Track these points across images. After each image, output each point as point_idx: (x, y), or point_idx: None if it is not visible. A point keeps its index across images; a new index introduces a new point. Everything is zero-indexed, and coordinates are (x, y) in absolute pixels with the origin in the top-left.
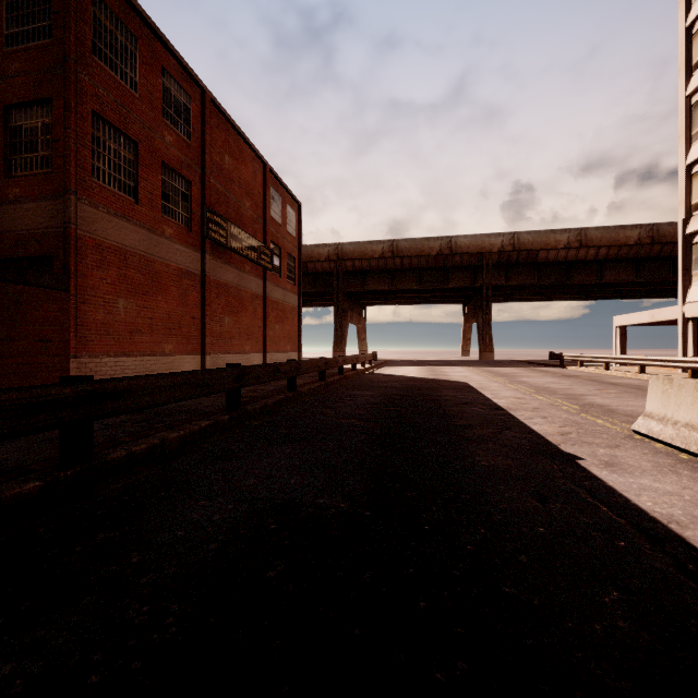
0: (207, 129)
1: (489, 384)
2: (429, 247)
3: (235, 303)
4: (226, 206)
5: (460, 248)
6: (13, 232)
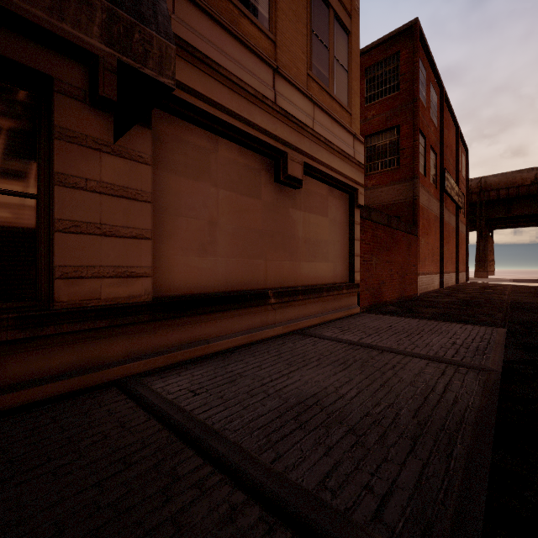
0: (443, 114)
1: None
2: None
3: (447, 236)
4: (445, 166)
5: None
6: (370, 205)
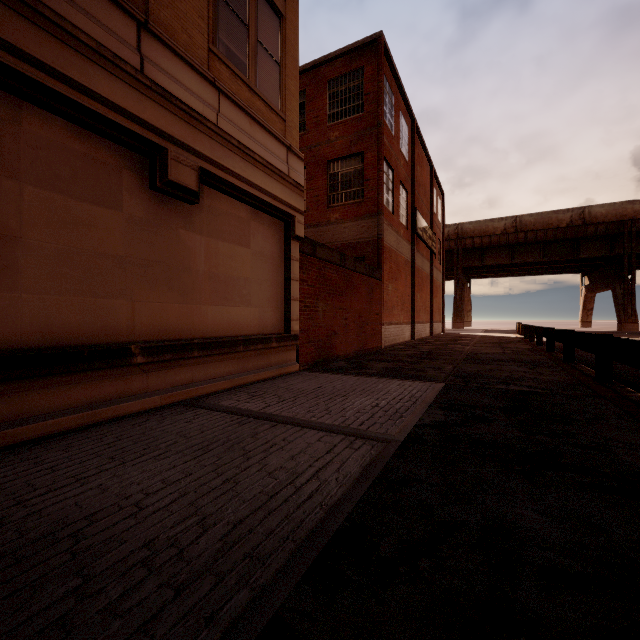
0: (415, 149)
1: None
2: (557, 219)
3: (420, 283)
4: (418, 206)
5: (595, 217)
6: (334, 243)
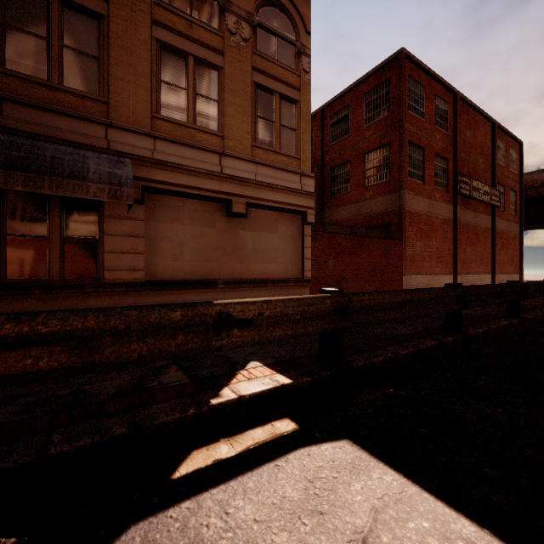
0: (458, 119)
1: None
2: None
3: (472, 237)
4: (467, 167)
5: None
6: (368, 214)
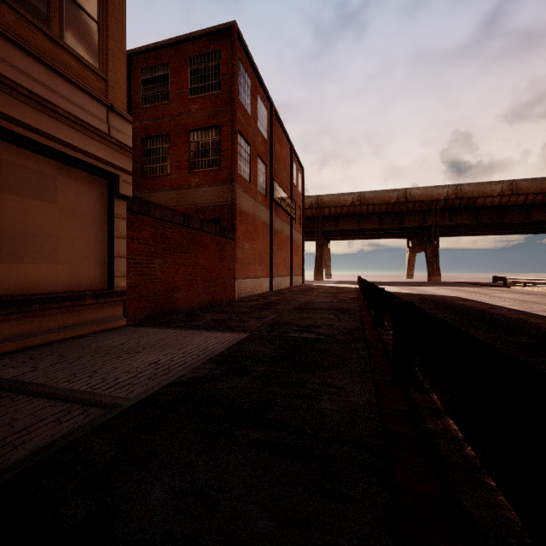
0: (273, 129)
1: (478, 298)
2: (389, 196)
3: (280, 243)
4: (277, 178)
5: (414, 197)
6: (195, 205)
